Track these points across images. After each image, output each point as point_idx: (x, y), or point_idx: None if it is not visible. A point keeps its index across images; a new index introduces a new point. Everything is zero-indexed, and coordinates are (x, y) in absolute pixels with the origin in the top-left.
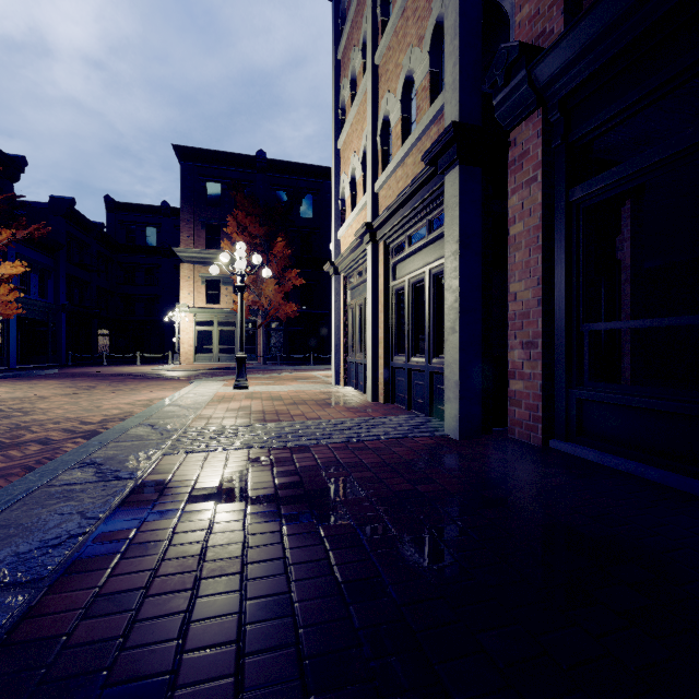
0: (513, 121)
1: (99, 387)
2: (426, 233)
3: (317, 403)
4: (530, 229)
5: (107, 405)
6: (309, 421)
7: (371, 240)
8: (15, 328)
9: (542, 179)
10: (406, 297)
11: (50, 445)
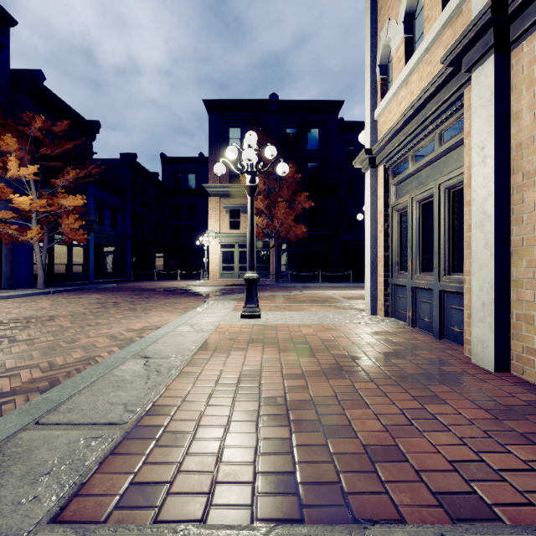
0: None
1: (122, 304)
2: None
3: (380, 368)
4: None
5: (86, 338)
6: (464, 534)
7: (494, 47)
8: (93, 251)
9: None
10: None
11: None
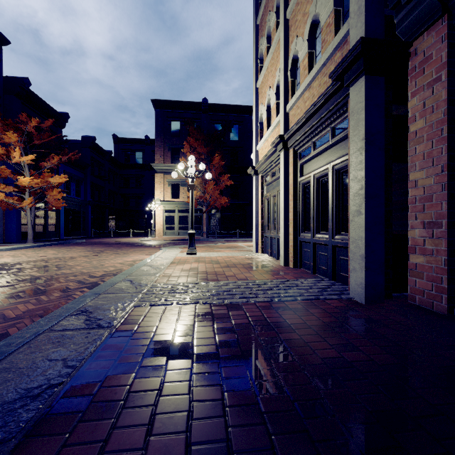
0: (415, 33)
1: (106, 251)
2: (329, 138)
3: (243, 266)
4: (432, 124)
5: (108, 264)
6: (239, 281)
7: (283, 148)
8: (63, 215)
9: (446, 78)
10: (312, 188)
11: (67, 292)
